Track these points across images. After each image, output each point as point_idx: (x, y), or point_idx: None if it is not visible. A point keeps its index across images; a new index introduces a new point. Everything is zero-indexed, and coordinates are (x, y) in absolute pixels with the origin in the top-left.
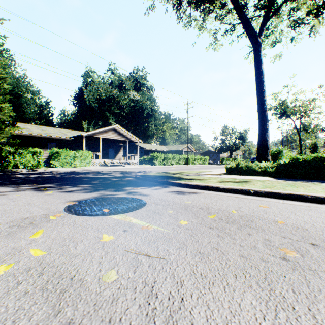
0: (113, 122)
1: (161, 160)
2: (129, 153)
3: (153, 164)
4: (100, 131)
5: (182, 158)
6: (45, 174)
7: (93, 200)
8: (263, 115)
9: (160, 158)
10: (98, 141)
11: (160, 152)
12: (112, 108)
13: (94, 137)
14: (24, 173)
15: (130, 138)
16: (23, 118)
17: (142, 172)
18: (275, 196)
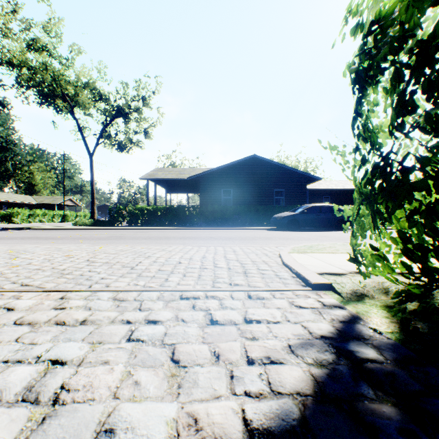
0: None
1: (25, 217)
2: None
3: (11, 222)
4: None
5: (57, 215)
6: None
7: None
8: (93, 195)
9: (23, 215)
10: None
11: (23, 204)
12: None
13: None
14: None
15: None
16: None
17: None
18: (65, 229)
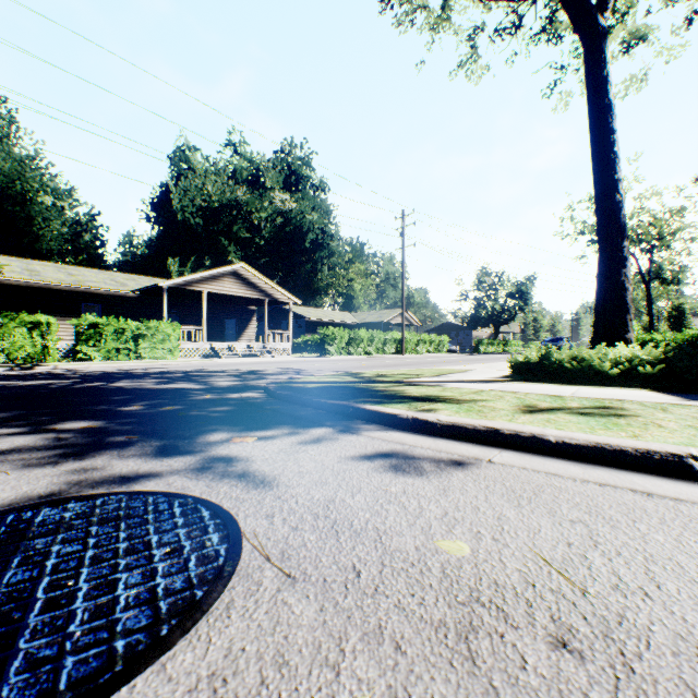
0: (237, 259)
1: (342, 343)
2: (273, 328)
3: (324, 352)
4: (203, 278)
5: (389, 340)
6: (31, 381)
7: None
8: (615, 220)
9: (340, 340)
10: (201, 302)
11: (340, 325)
12: (236, 228)
13: (190, 292)
14: None
15: (273, 295)
16: (36, 250)
17: (292, 374)
18: None
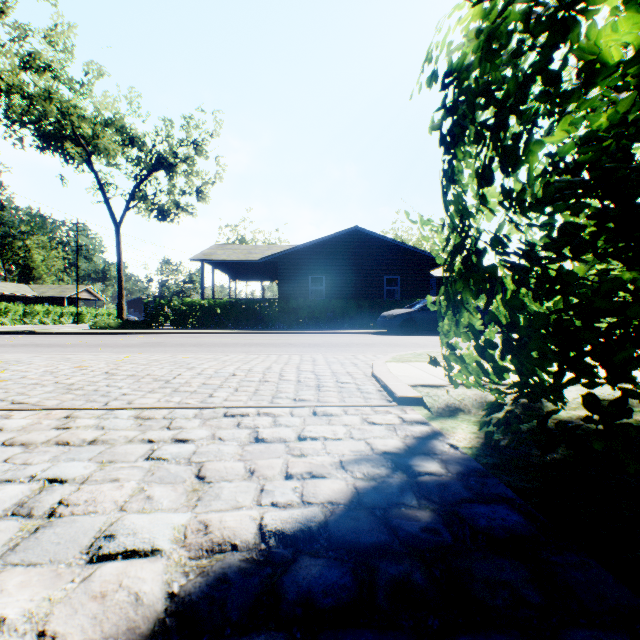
0: None
1: (18, 316)
2: None
3: None
4: None
5: (68, 313)
6: None
7: None
8: (121, 284)
9: (15, 313)
10: None
11: (16, 298)
12: None
13: None
14: None
15: None
16: None
17: None
18: (78, 334)
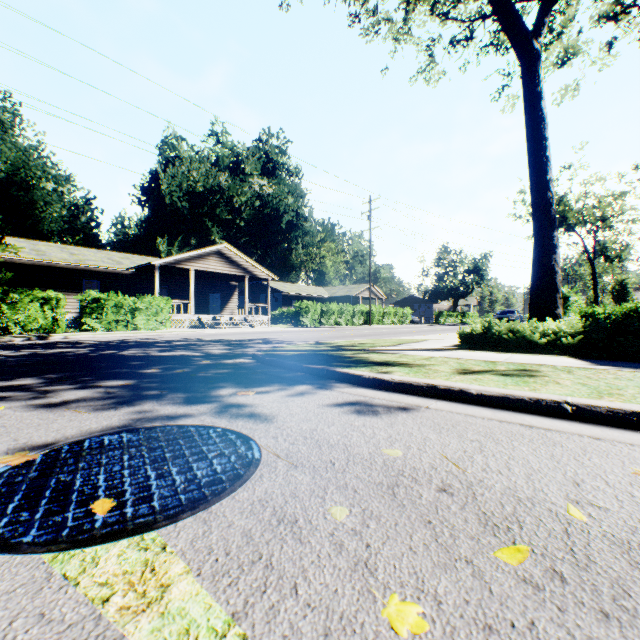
0: (219, 238)
1: (315, 315)
2: (252, 301)
3: (299, 324)
4: (191, 257)
5: (357, 312)
6: (54, 349)
7: (97, 443)
8: (546, 213)
9: (313, 312)
10: (188, 278)
11: (313, 299)
12: (218, 211)
13: (179, 269)
14: (12, 345)
15: (253, 272)
16: (38, 231)
17: (273, 343)
18: None
